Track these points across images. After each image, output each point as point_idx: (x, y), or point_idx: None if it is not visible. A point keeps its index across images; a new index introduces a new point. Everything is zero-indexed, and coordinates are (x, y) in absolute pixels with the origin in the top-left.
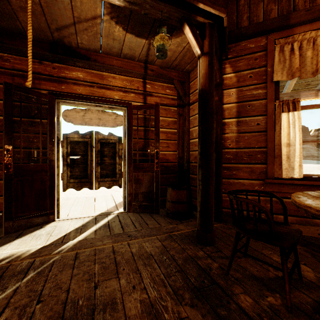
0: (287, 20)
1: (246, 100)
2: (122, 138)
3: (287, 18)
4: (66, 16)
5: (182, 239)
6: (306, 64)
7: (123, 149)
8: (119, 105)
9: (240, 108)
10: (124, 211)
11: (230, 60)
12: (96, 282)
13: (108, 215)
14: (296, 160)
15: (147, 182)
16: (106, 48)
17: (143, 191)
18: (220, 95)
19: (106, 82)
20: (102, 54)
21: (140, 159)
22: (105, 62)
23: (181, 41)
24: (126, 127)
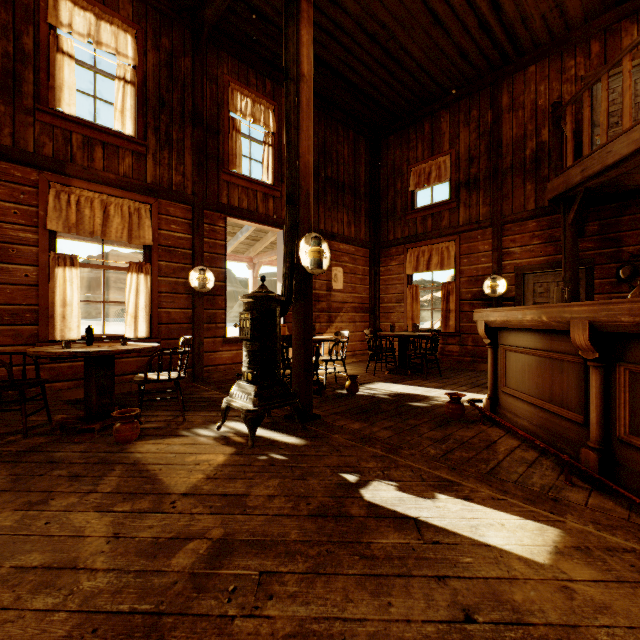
0: (63, 167)
1: (9, 242)
2: None
3: (63, 165)
4: None
5: None
6: (85, 222)
7: None
8: None
9: None
10: None
11: None
12: None
13: None
14: (75, 320)
15: None
16: None
17: None
18: None
19: None
20: None
21: None
22: None
23: None
24: None
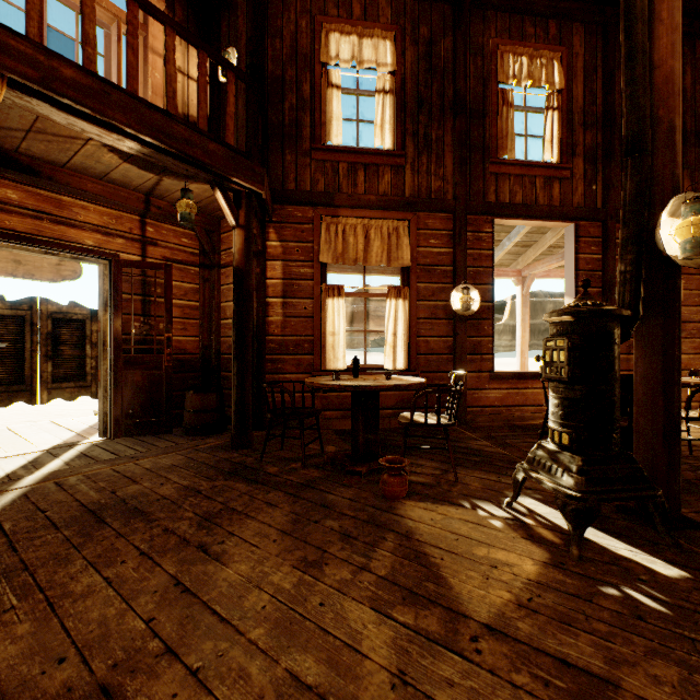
0: (332, 199)
1: (293, 278)
2: (98, 313)
3: (332, 197)
4: (18, 122)
5: (213, 449)
6: (349, 250)
7: (100, 331)
8: (94, 256)
9: (286, 286)
10: (103, 438)
11: (275, 224)
12: (111, 491)
13: (72, 446)
14: (341, 350)
15: (151, 385)
16: (78, 166)
17: (143, 400)
18: (262, 267)
19: (68, 213)
20: (66, 170)
21: (135, 349)
22: (71, 184)
23: (210, 188)
24: (107, 294)
